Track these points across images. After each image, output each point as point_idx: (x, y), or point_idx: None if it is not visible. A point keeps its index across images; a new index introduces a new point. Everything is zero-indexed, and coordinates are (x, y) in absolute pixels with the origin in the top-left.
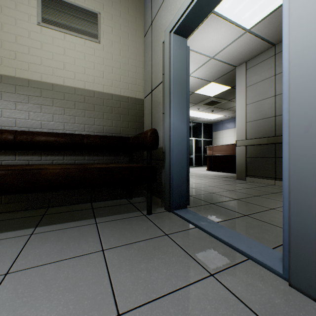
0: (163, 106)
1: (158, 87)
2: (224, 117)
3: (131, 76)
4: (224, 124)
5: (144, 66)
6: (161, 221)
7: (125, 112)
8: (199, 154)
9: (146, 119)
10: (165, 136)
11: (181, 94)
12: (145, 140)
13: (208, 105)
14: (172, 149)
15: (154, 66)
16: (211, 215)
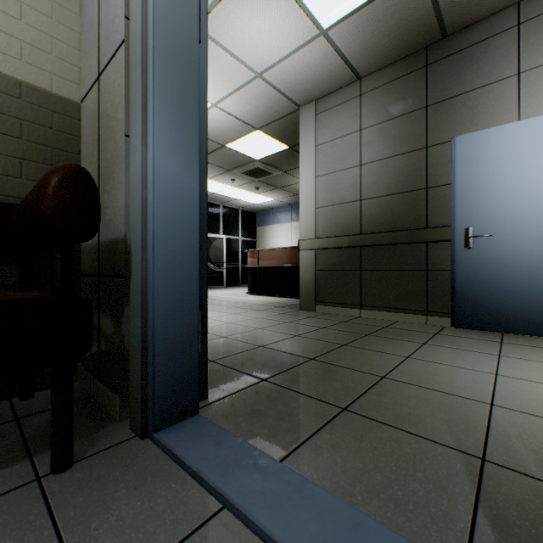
0: (129, 116)
1: (115, 58)
2: (277, 203)
3: (33, 23)
4: (276, 215)
5: (82, 10)
6: (95, 504)
7: (7, 126)
8: (234, 265)
9: (87, 160)
10: (132, 203)
11: (184, 83)
12: (35, 204)
13: (250, 176)
14: (152, 244)
15: (106, 1)
16: (266, 427)
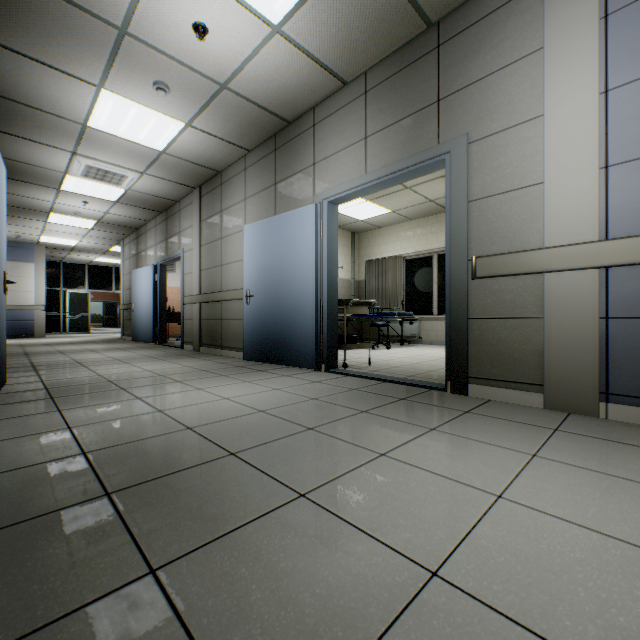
0: None
1: None
2: None
3: None
4: None
5: None
6: None
7: None
8: None
9: None
10: None
11: None
12: None
13: None
14: None
15: None
16: None
